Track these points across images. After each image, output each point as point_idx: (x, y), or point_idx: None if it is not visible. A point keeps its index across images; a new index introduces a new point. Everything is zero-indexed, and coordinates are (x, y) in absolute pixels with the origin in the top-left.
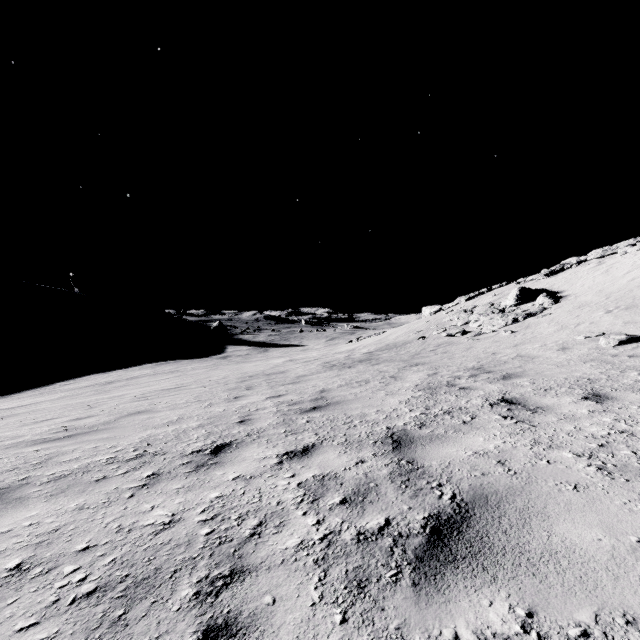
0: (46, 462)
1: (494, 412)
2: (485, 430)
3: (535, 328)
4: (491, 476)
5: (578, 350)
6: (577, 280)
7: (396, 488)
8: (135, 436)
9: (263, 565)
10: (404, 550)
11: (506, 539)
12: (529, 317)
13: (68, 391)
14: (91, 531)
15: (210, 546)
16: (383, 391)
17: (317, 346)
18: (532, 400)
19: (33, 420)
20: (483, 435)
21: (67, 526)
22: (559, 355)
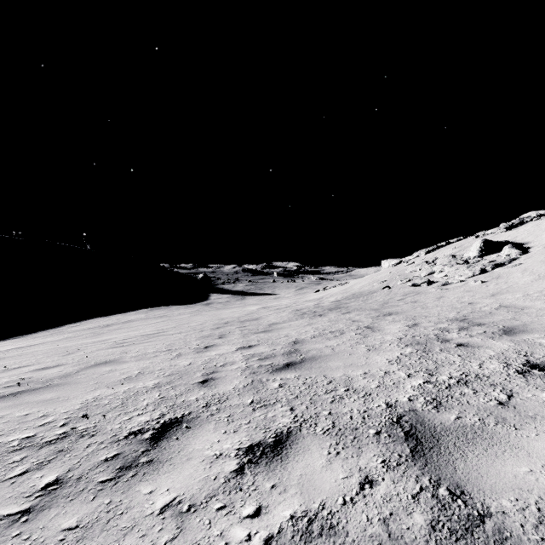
0: None
1: (536, 386)
2: None
3: (508, 278)
4: None
5: None
6: (542, 232)
7: None
8: (79, 399)
9: None
10: None
11: None
12: (497, 267)
13: (73, 332)
14: None
15: None
16: (363, 345)
17: (288, 295)
18: None
19: (7, 367)
20: None
21: None
22: None
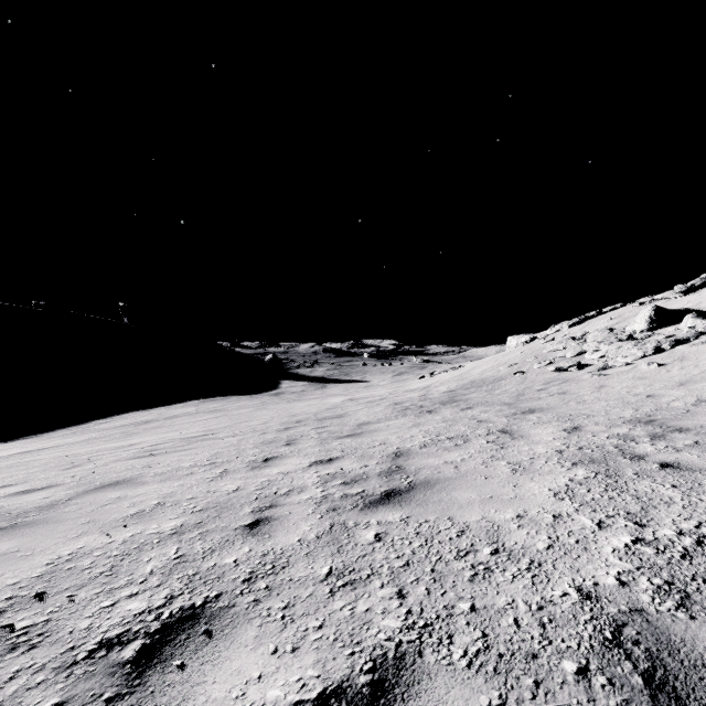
0: None
1: None
2: None
3: (697, 359)
4: None
5: None
6: None
7: None
8: (48, 554)
9: None
10: None
11: None
12: (679, 345)
13: (100, 431)
14: None
15: None
16: (503, 461)
17: (382, 382)
18: None
19: None
20: None
21: None
22: None
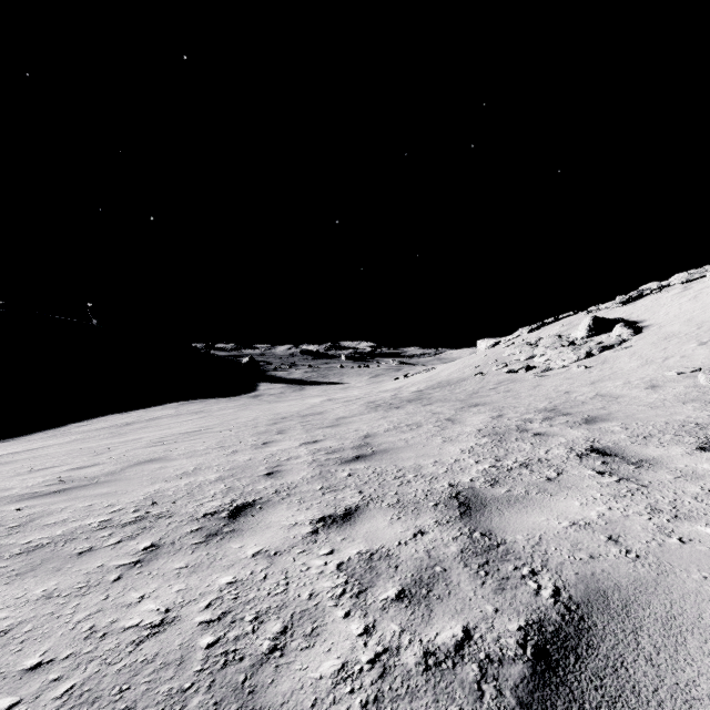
0: (25, 525)
1: (585, 466)
2: (579, 490)
3: (614, 363)
4: (604, 560)
5: (672, 388)
6: (660, 308)
7: (472, 575)
8: (140, 491)
9: (285, 709)
10: (499, 689)
11: (655, 674)
12: (605, 350)
13: (82, 433)
14: (52, 635)
15: (210, 668)
16: (439, 437)
17: (359, 384)
18: (631, 450)
19: (30, 468)
20: (578, 498)
21: (23, 625)
22: (649, 394)
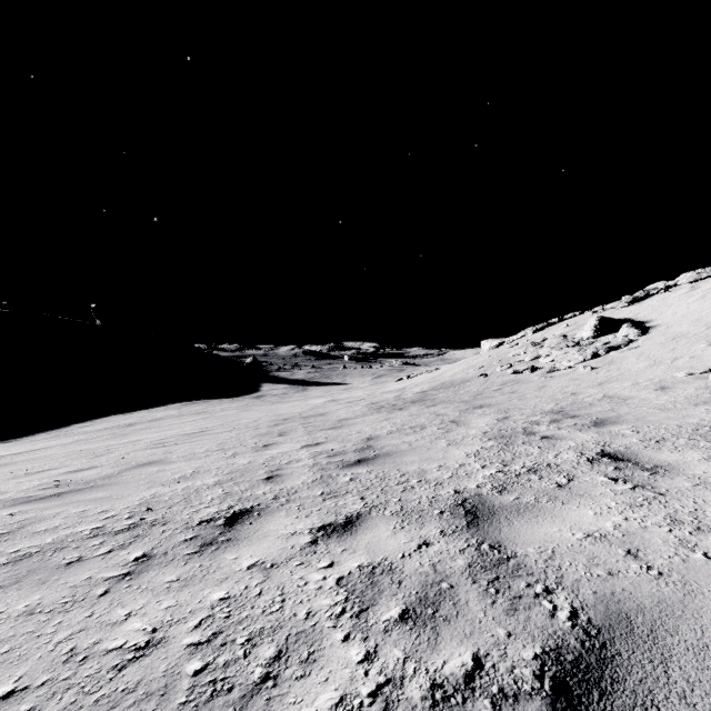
0: (15, 532)
1: (597, 472)
2: (592, 499)
3: (621, 364)
4: (624, 578)
5: (682, 390)
6: (667, 308)
7: (481, 593)
8: (136, 496)
9: None
10: None
11: None
12: (612, 351)
13: (84, 434)
14: (29, 658)
15: (196, 700)
16: (444, 440)
17: (362, 384)
18: (644, 455)
19: (27, 471)
20: (591, 506)
21: None
22: (659, 396)
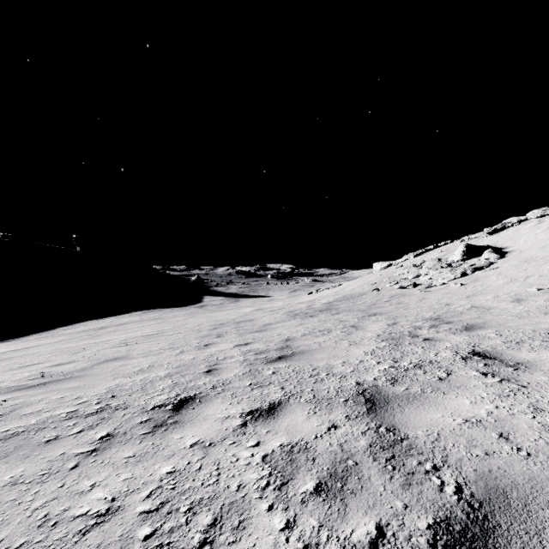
0: (7, 415)
1: (470, 367)
2: (468, 390)
3: (484, 281)
4: (498, 457)
5: (534, 302)
6: (520, 237)
7: (381, 470)
8: (103, 385)
9: None
10: None
11: None
12: (477, 271)
13: (67, 335)
14: (10, 523)
15: None
16: (346, 341)
17: (281, 297)
18: (507, 354)
19: (21, 364)
20: (467, 396)
21: None
22: (515, 306)
